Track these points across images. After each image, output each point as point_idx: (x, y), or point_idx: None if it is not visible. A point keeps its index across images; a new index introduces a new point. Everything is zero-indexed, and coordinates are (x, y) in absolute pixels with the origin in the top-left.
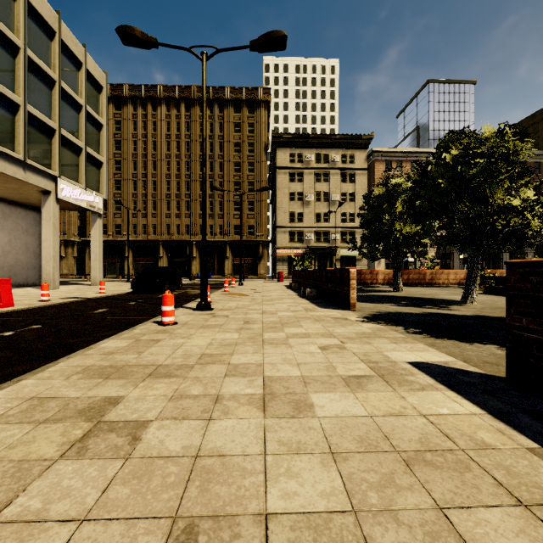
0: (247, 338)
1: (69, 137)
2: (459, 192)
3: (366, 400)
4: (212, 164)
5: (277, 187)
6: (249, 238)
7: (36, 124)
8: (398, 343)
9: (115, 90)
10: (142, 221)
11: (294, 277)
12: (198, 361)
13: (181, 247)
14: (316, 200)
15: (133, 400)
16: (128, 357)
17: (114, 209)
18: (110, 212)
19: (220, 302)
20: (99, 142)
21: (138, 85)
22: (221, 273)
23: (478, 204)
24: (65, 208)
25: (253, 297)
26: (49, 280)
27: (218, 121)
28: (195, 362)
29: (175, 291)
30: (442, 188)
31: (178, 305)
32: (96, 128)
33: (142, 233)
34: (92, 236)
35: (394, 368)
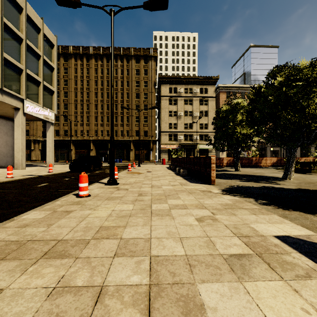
0: (139, 210)
1: (32, 75)
2: (283, 105)
3: (259, 295)
4: (122, 94)
5: (161, 108)
6: (144, 138)
7: (9, 65)
8: (256, 214)
9: (64, 49)
10: (80, 128)
11: (172, 161)
12: (95, 234)
13: (103, 143)
14: (184, 116)
15: (8, 297)
16: (37, 230)
17: (63, 121)
18: (61, 123)
19: (124, 178)
20: (52, 79)
21: (78, 46)
22: (128, 159)
23: (298, 112)
24: (31, 119)
25: (146, 175)
26: (19, 164)
27: (126, 68)
28: (92, 237)
29: (97, 170)
30: (271, 103)
31: (96, 180)
32: (50, 70)
33: (80, 135)
34: (47, 136)
35: (267, 244)
